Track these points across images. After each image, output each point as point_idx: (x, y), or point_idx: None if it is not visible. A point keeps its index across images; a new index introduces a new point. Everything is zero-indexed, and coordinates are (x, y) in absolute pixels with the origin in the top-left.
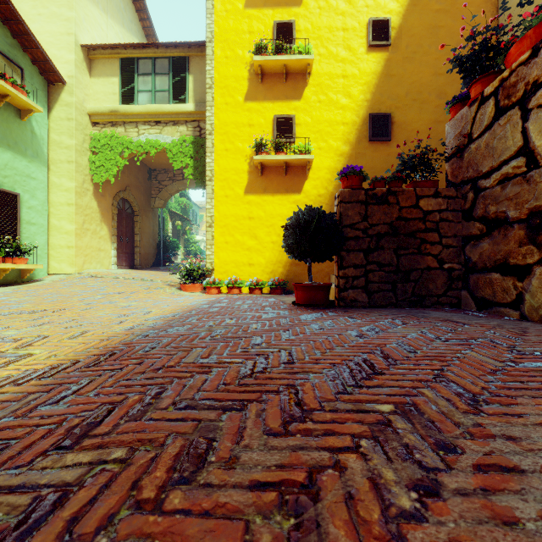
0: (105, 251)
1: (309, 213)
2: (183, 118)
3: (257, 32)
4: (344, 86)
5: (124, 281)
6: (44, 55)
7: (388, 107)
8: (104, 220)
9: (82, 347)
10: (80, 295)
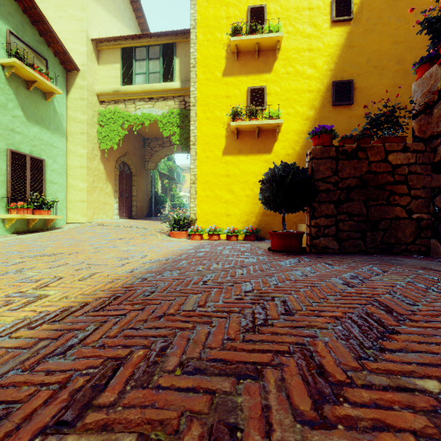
0: (109, 205)
1: (284, 169)
2: (171, 94)
3: (233, 17)
4: (309, 59)
5: (124, 229)
6: (63, 48)
7: (350, 74)
8: (109, 180)
9: (90, 289)
10: (90, 241)
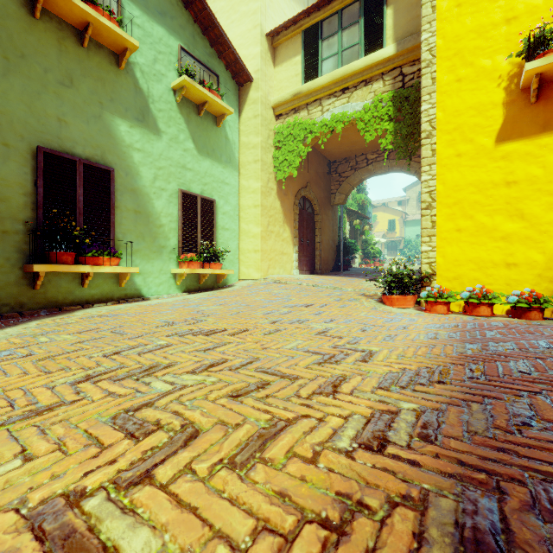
0: (287, 255)
1: None
2: (378, 70)
3: None
4: None
5: (308, 289)
6: (234, 54)
7: None
8: (286, 221)
9: None
10: (264, 307)
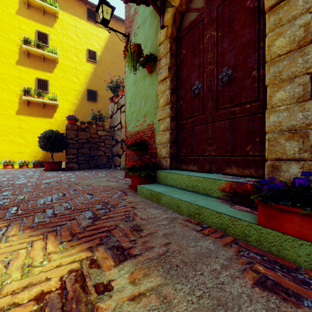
0: None
1: (51, 133)
2: None
3: (25, 30)
4: (75, 73)
5: None
6: None
7: (96, 88)
8: None
9: None
10: None
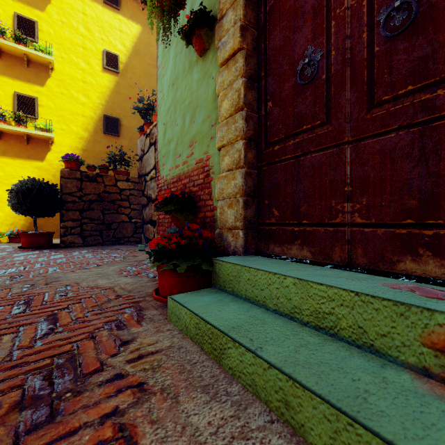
0: None
1: (32, 183)
2: None
3: None
4: (84, 89)
5: None
6: None
7: (118, 113)
8: None
9: None
10: None
